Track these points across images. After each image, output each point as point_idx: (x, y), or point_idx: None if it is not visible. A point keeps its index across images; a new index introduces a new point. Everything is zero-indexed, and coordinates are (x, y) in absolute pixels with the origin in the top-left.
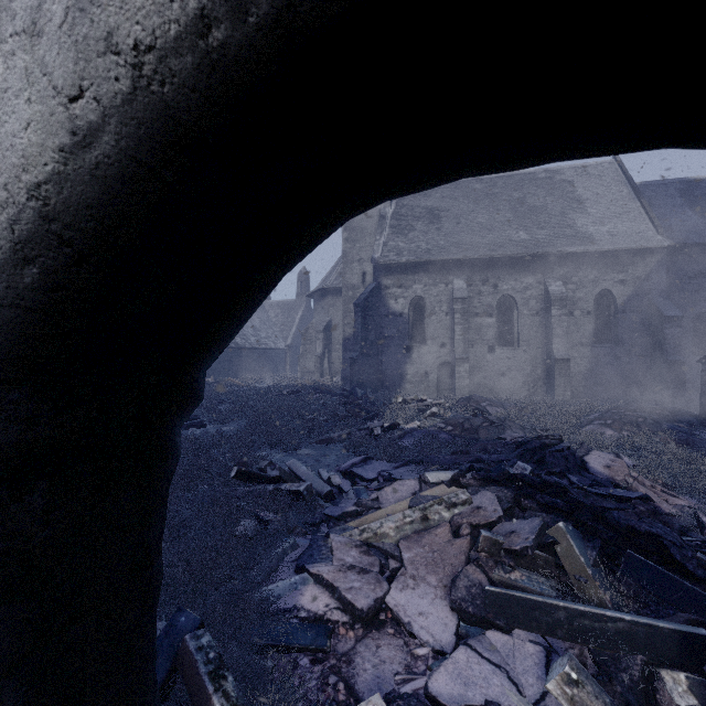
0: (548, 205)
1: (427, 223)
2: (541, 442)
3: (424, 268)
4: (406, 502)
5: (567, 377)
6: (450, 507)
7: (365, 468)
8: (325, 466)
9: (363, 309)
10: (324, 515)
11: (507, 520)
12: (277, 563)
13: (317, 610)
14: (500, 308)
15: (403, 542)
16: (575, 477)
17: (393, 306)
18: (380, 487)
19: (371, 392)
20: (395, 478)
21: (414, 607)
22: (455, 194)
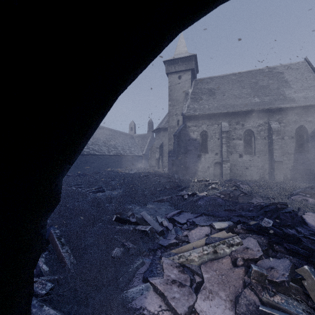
0: (270, 84)
1: (208, 96)
2: (275, 207)
3: (207, 117)
4: (203, 240)
5: (281, 170)
6: (229, 246)
7: (180, 217)
8: (160, 214)
9: (178, 137)
10: (159, 244)
11: (265, 256)
12: (133, 274)
13: (154, 311)
14: (245, 136)
15: (203, 266)
16: (299, 228)
17: (192, 135)
18: (188, 228)
19: (181, 176)
20: (196, 223)
21: (212, 313)
22: (222, 82)
